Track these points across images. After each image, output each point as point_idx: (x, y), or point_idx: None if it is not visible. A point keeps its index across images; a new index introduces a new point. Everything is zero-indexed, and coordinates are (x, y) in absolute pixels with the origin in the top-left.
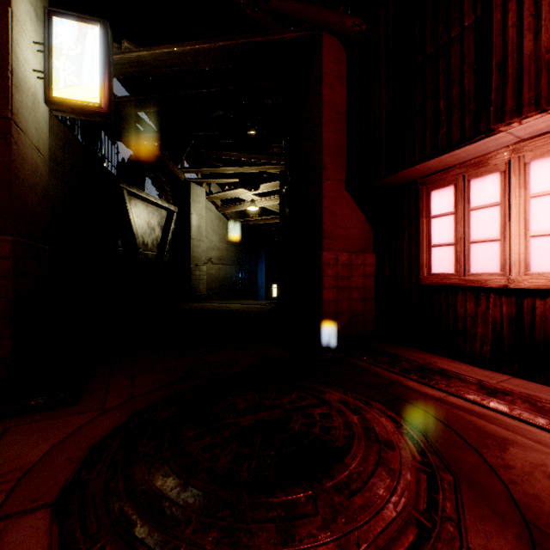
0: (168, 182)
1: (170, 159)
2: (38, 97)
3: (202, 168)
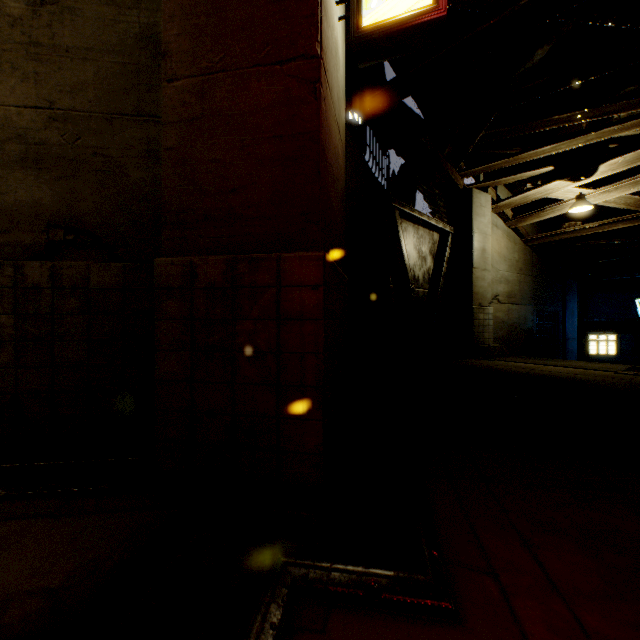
0: (440, 195)
1: (448, 159)
2: (338, 51)
3: (493, 161)
